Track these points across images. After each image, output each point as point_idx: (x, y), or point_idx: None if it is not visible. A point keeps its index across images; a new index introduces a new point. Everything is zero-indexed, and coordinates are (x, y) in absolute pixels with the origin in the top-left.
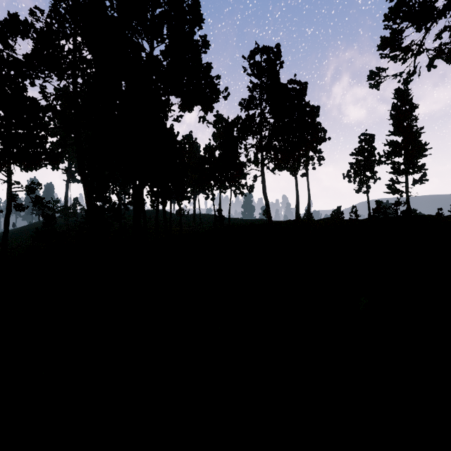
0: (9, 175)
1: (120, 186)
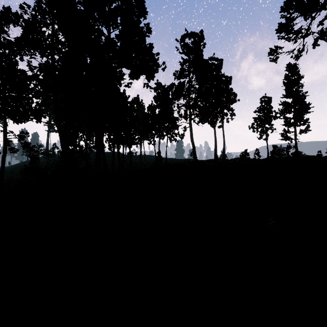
0: (5, 126)
1: (86, 134)
